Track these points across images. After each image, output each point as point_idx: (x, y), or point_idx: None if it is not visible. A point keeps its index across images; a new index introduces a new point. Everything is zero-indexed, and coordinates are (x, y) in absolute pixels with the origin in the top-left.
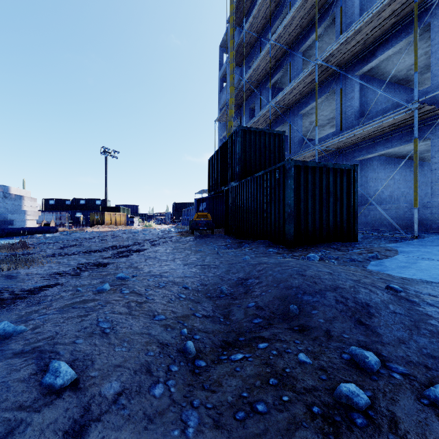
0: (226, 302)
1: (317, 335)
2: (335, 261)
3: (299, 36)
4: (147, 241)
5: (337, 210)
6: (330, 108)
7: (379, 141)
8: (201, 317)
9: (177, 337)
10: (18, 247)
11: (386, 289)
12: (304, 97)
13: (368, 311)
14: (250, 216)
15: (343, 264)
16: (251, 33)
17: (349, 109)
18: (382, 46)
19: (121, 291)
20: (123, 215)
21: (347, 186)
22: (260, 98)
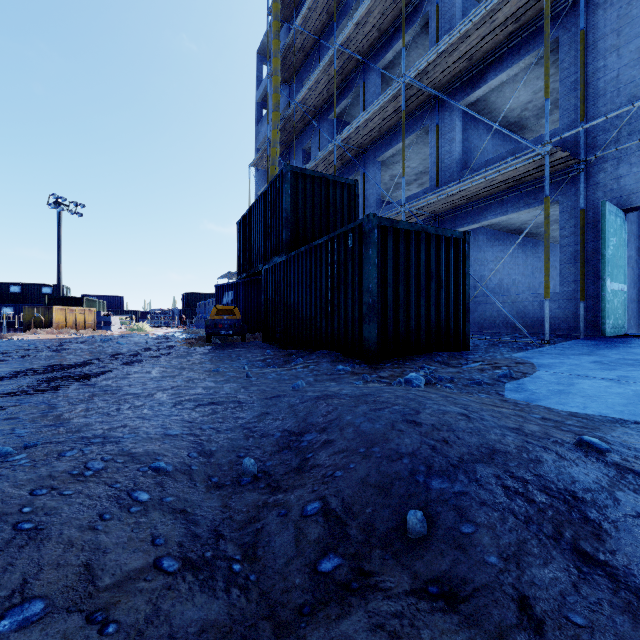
0: (254, 501)
1: (504, 624)
2: (452, 386)
3: (377, 43)
4: (119, 355)
5: (441, 302)
6: (419, 157)
7: (490, 204)
8: (176, 574)
9: None
10: None
11: (578, 446)
12: (384, 136)
13: (583, 515)
14: (304, 311)
15: (467, 390)
16: (305, 34)
17: (448, 156)
18: (494, 66)
19: None
20: (89, 311)
21: (454, 265)
22: (320, 134)
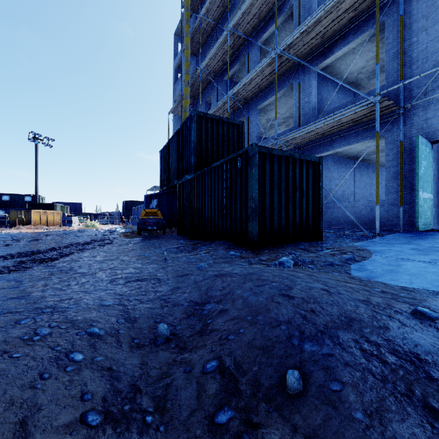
0: (166, 359)
1: None
2: (313, 267)
3: (257, 27)
4: (75, 244)
5: (303, 206)
6: (286, 106)
7: (336, 138)
8: (97, 428)
9: None
10: None
11: (414, 314)
12: (262, 91)
13: (428, 374)
14: (206, 213)
15: (324, 270)
16: (207, 21)
17: (307, 105)
18: (339, 42)
19: None
20: (57, 213)
21: (312, 180)
22: (217, 90)
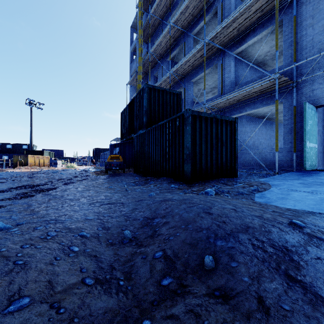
0: (130, 251)
1: (250, 309)
2: (228, 195)
3: (191, 22)
4: (61, 180)
5: (223, 153)
6: (212, 80)
7: (248, 103)
8: (92, 286)
9: None
10: None
11: (290, 224)
12: (195, 69)
13: (291, 258)
14: (154, 157)
15: (236, 197)
16: (155, 17)
17: (227, 79)
18: (250, 34)
19: None
20: (46, 157)
21: (230, 134)
22: (162, 68)
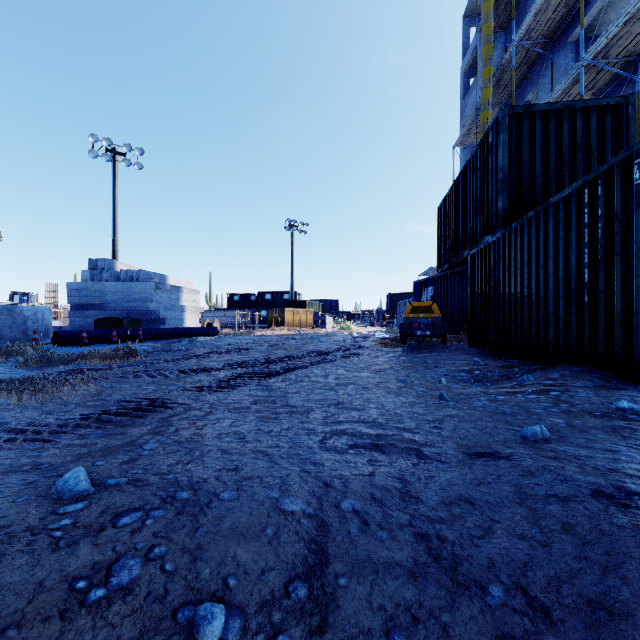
0: None
1: None
2: None
3: None
4: (313, 353)
5: None
6: None
7: None
8: None
9: None
10: (119, 357)
11: None
12: None
13: None
14: (533, 304)
15: None
16: None
17: None
18: None
19: None
20: (310, 312)
21: None
22: (552, 70)
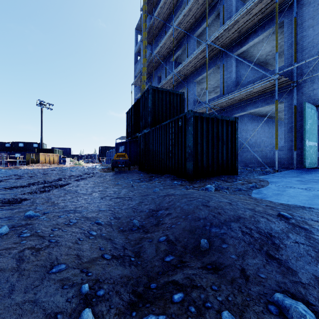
0: (138, 236)
1: (234, 277)
2: (227, 191)
3: (194, 24)
4: (72, 176)
5: (224, 151)
6: (215, 79)
7: (250, 103)
8: (110, 260)
9: (74, 298)
10: None
11: (278, 216)
12: (197, 69)
13: (273, 242)
14: (158, 156)
15: (234, 193)
16: (159, 20)
17: (229, 79)
18: (251, 35)
19: (19, 235)
20: (56, 155)
21: (231, 133)
22: (166, 69)
